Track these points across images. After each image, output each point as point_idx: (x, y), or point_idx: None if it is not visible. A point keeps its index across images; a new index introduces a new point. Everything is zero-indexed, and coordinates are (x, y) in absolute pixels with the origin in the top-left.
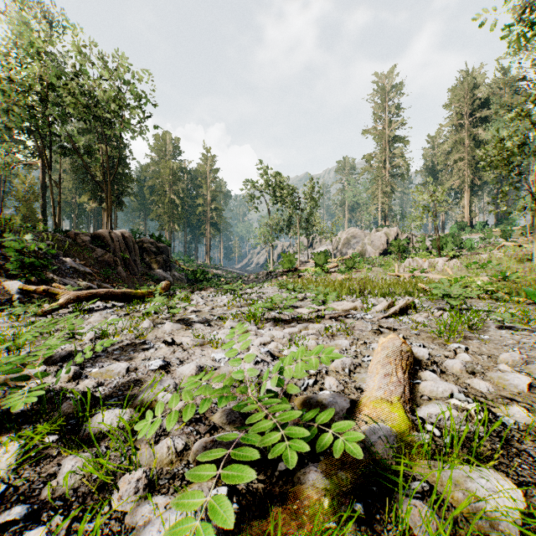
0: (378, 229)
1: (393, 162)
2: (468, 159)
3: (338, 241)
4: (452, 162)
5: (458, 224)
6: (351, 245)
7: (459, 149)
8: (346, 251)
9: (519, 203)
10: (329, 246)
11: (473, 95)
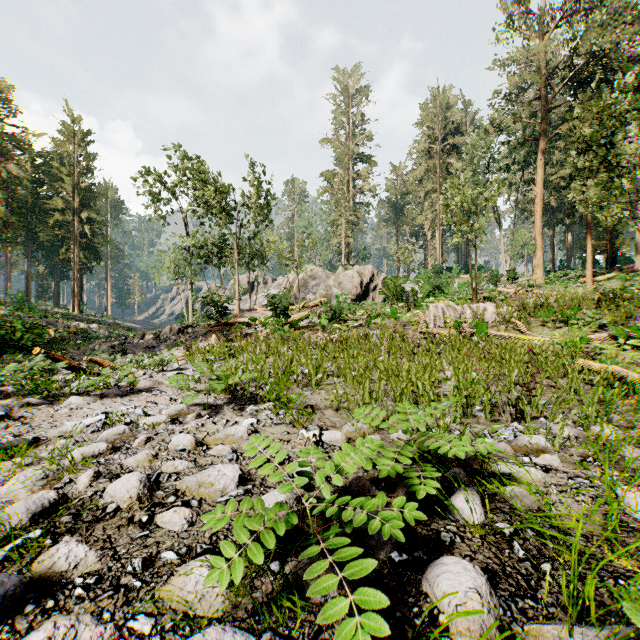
0: (348, 267)
1: (358, 184)
2: (441, 192)
3: (292, 283)
4: (423, 193)
5: (433, 267)
6: (309, 289)
7: (431, 178)
8: (302, 297)
9: (520, 240)
10: (278, 289)
11: (444, 119)
